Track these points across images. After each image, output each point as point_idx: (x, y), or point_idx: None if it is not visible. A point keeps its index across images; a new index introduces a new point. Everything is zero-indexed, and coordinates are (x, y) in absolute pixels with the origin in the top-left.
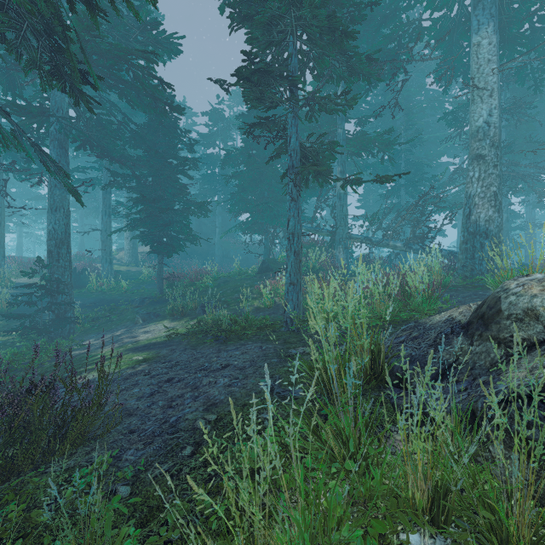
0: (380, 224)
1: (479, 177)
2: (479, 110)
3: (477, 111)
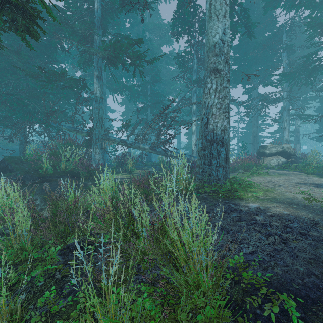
0: (133, 130)
1: (216, 89)
2: (215, 27)
3: (214, 28)
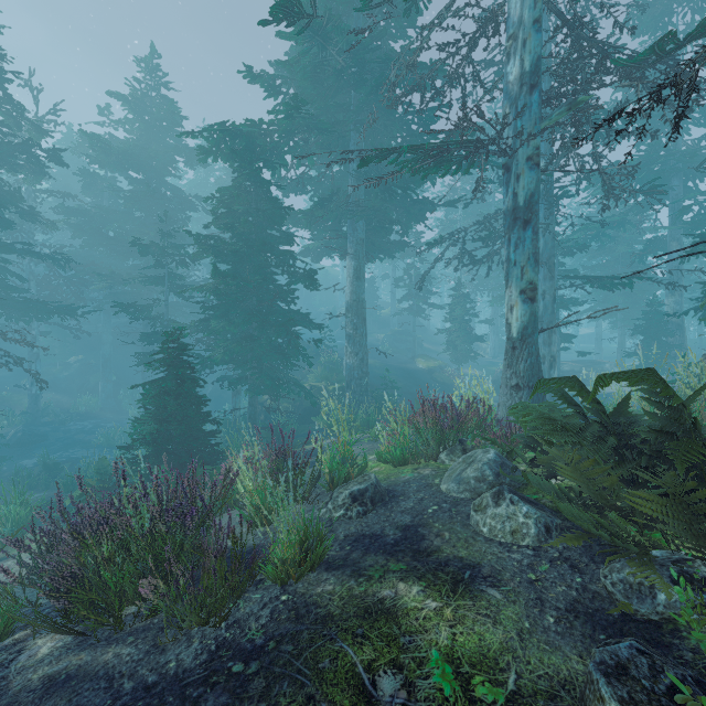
0: None
1: None
2: None
3: None
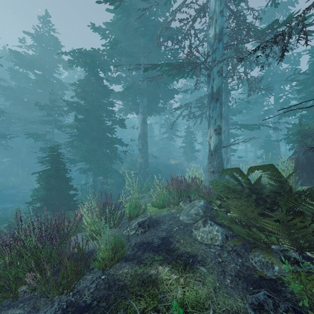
0: None
1: None
2: None
3: None
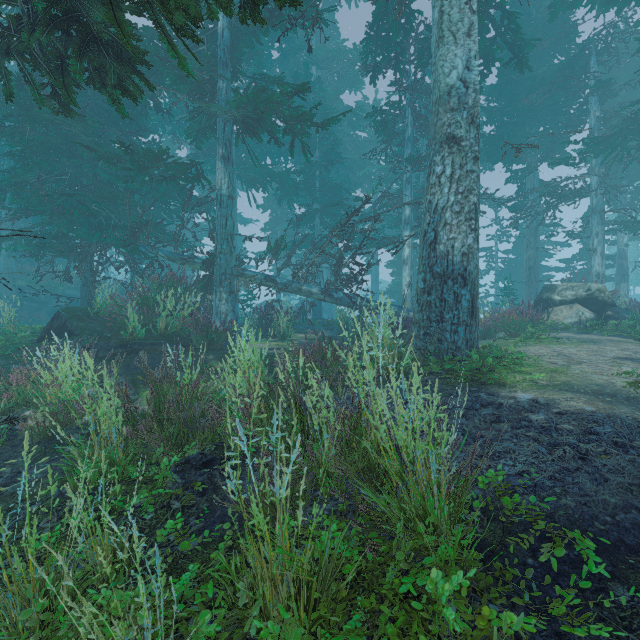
0: (289, 258)
1: (453, 175)
2: (451, 56)
3: (448, 58)
